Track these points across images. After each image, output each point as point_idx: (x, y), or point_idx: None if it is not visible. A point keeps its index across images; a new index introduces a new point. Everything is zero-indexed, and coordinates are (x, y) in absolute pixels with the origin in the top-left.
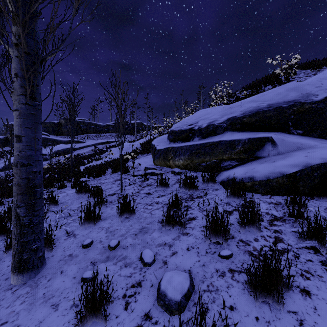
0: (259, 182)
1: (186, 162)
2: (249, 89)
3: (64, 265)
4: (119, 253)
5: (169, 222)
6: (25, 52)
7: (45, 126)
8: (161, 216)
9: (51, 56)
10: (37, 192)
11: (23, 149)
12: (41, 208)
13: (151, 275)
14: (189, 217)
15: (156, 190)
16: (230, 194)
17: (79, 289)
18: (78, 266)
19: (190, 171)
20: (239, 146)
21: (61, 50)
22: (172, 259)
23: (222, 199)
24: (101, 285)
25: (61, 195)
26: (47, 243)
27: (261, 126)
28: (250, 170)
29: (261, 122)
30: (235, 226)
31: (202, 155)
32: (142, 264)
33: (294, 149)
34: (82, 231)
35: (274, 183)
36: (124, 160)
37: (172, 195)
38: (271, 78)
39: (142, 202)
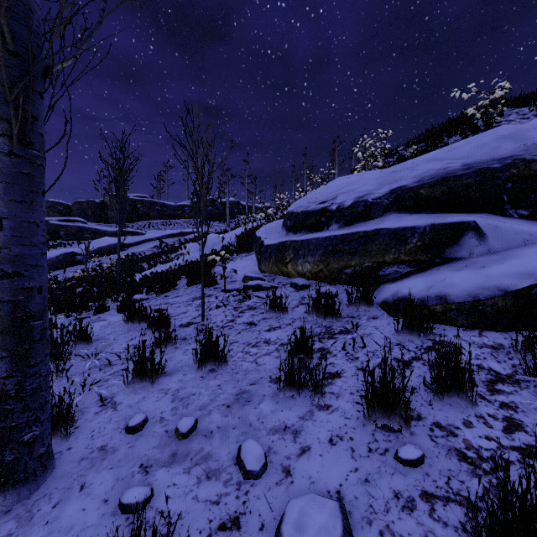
0: (457, 306)
1: (316, 267)
2: (420, 143)
3: (89, 472)
4: (197, 447)
5: (292, 383)
6: (10, 52)
7: (80, 208)
8: (276, 369)
9: (66, 65)
10: (34, 328)
11: (5, 243)
12: (42, 359)
13: (260, 501)
14: (329, 373)
15: (265, 318)
16: (403, 328)
17: (114, 530)
18: (116, 475)
19: (324, 284)
20: (414, 238)
21: (81, 50)
22: (301, 464)
23: (388, 335)
24: (156, 534)
25: (98, 326)
26: (59, 424)
27: (453, 203)
28: (437, 282)
29: (452, 196)
30: (420, 393)
31: (346, 255)
32: (241, 475)
33: (518, 244)
34: (129, 397)
35: (487, 307)
36: (209, 263)
37: (294, 327)
38: (460, 123)
39: (240, 339)
